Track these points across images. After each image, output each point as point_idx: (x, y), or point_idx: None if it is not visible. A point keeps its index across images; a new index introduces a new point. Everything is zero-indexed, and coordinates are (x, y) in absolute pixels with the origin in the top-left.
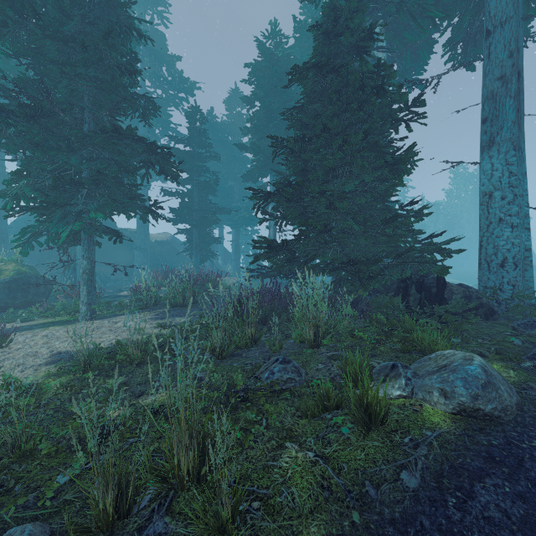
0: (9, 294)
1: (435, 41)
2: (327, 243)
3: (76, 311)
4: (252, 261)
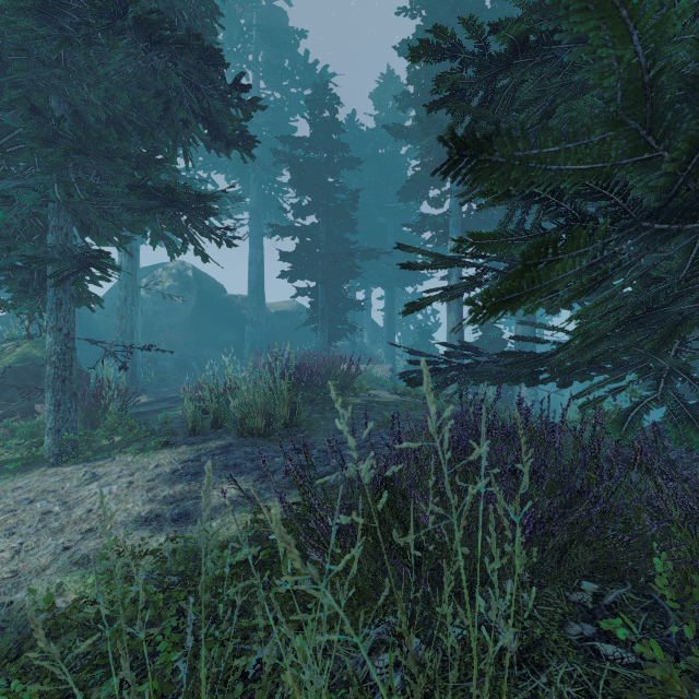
0: (1, 395)
1: None
2: None
3: None
4: (487, 299)
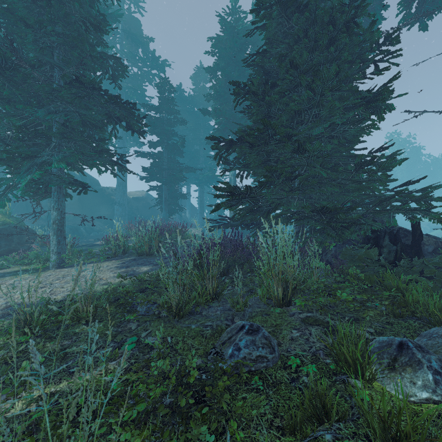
0: None
1: (386, 5)
2: (292, 191)
3: (48, 259)
4: (213, 209)
